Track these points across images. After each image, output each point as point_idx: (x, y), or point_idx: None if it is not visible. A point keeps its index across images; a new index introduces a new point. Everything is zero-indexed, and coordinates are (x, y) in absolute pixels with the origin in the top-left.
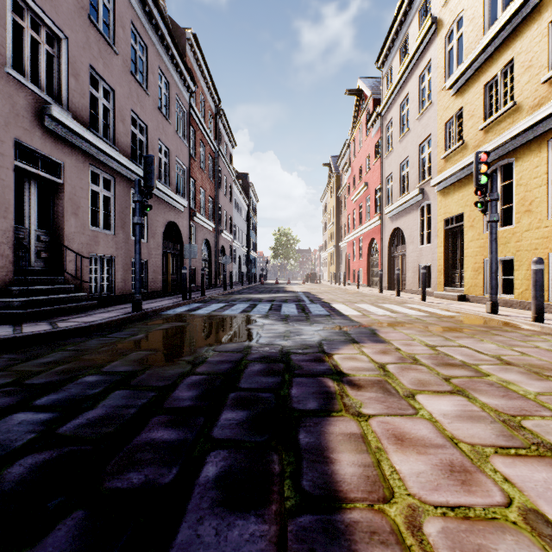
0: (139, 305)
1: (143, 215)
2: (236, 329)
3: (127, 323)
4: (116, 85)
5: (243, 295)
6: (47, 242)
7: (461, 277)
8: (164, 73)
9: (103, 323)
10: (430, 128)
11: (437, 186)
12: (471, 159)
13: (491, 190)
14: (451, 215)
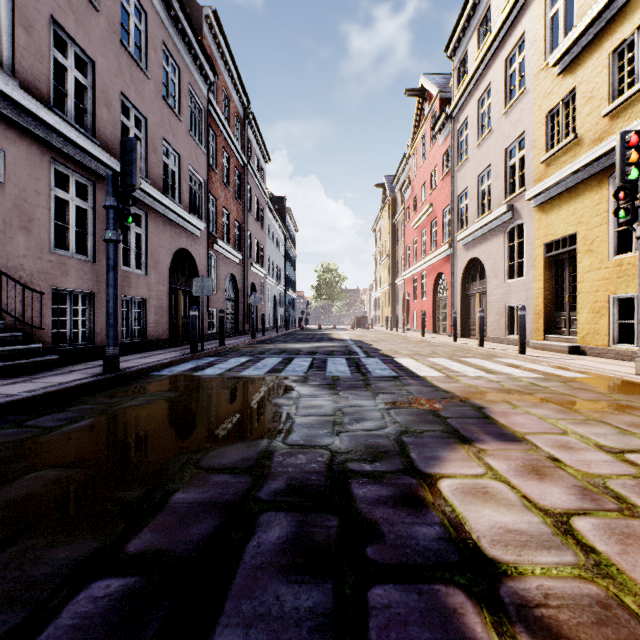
0: (113, 363)
1: (122, 229)
2: (254, 405)
3: (85, 392)
4: (97, 55)
5: (276, 344)
6: None
7: (571, 321)
8: (171, 53)
9: (37, 397)
10: (523, 124)
11: (535, 200)
12: (590, 156)
13: None
14: (556, 237)
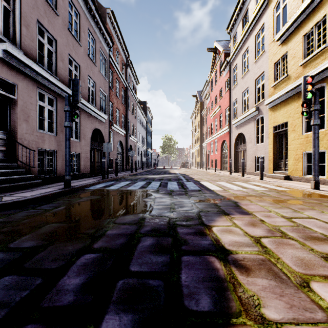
0: (68, 183)
1: (72, 121)
2: (135, 201)
3: (57, 196)
4: (57, 36)
5: (143, 176)
6: (5, 140)
7: (285, 164)
8: (91, 33)
9: (38, 197)
10: (263, 68)
11: (268, 105)
12: (294, 85)
13: (314, 103)
14: (278, 123)
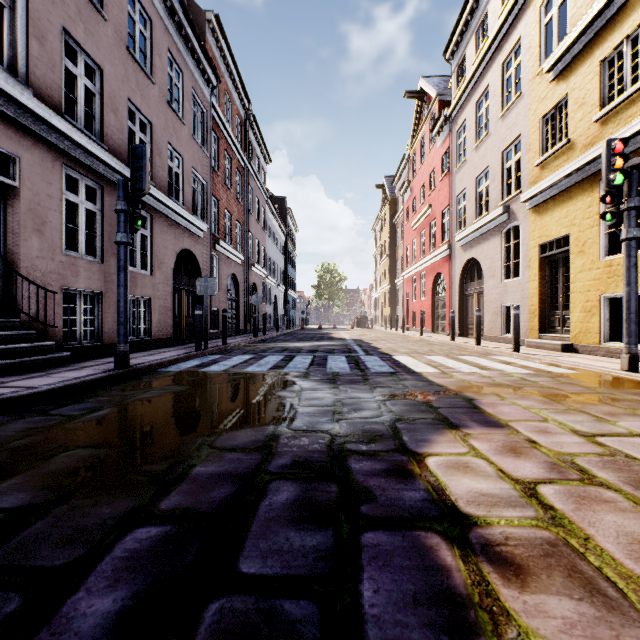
0: (124, 360)
1: (132, 231)
2: (259, 397)
3: (99, 386)
4: (105, 62)
5: (278, 343)
6: None
7: (564, 320)
8: (175, 58)
9: (57, 389)
10: (519, 128)
11: (530, 202)
12: (582, 160)
13: (628, 194)
14: (550, 238)
